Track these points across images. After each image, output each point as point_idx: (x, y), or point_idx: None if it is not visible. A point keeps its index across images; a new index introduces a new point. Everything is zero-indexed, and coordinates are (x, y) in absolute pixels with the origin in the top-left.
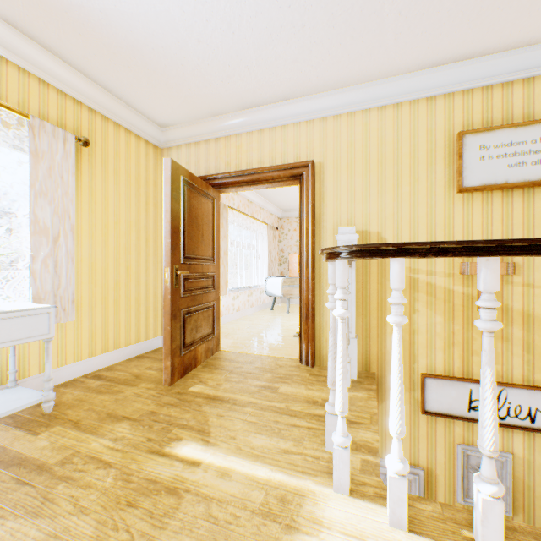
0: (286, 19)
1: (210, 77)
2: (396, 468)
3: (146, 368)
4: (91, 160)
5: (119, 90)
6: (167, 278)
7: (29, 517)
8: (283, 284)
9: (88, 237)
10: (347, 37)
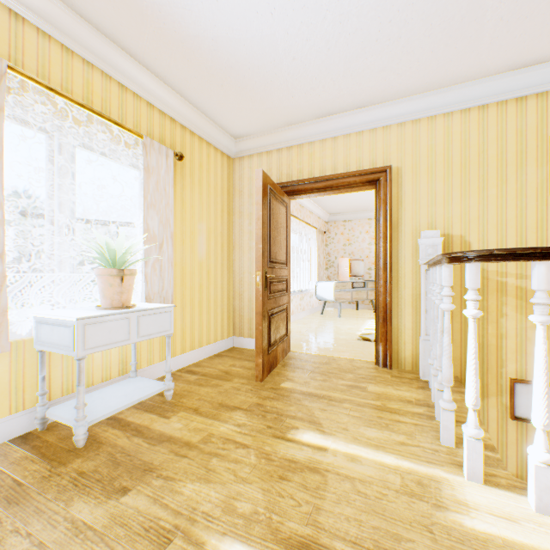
0: (384, 32)
1: (294, 90)
2: (544, 458)
3: (230, 365)
4: (182, 172)
5: (206, 107)
6: (259, 281)
7: (202, 482)
8: (335, 288)
9: (180, 244)
10: (440, 45)
